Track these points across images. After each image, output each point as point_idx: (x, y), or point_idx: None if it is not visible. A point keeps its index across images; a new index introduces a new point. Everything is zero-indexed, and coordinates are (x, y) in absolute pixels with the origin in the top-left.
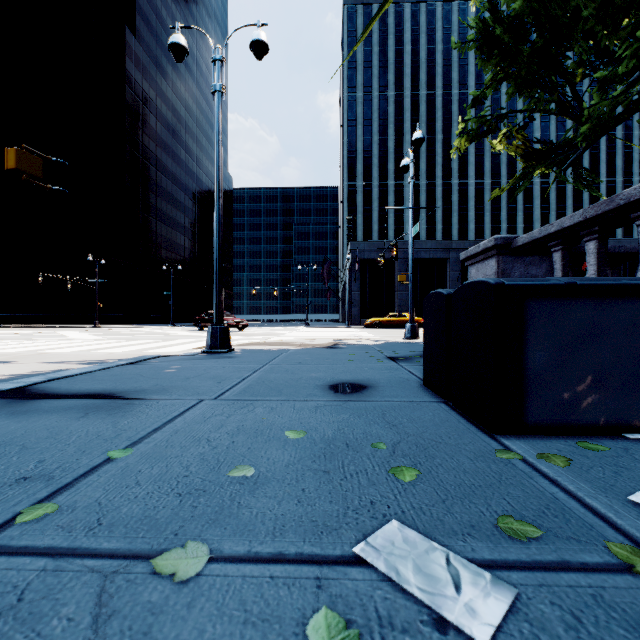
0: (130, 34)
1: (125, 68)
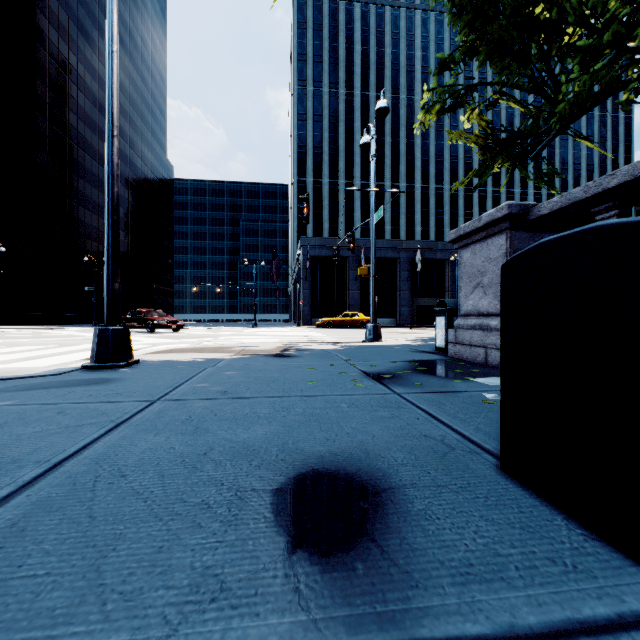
0: None
1: (36, 22)
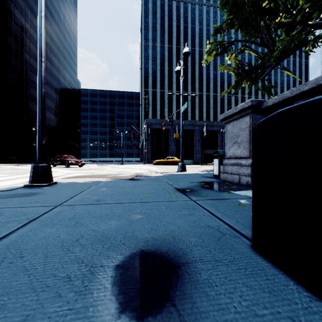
0: None
1: (7, 6)
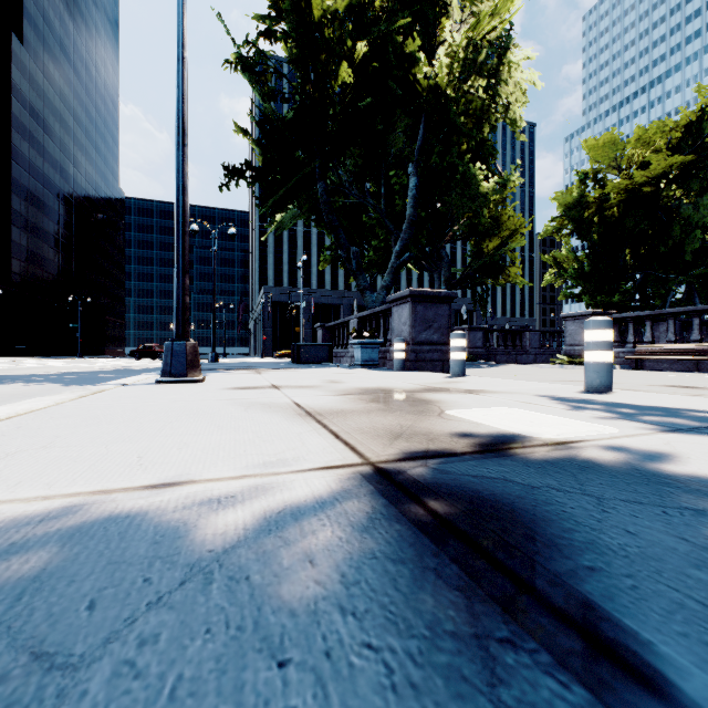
0: (17, 40)
1: (11, 78)
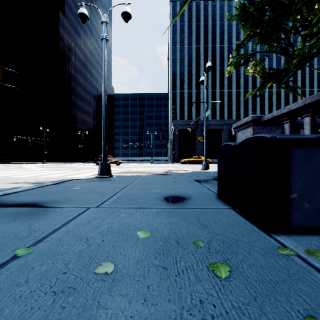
0: (62, 15)
1: (59, 32)
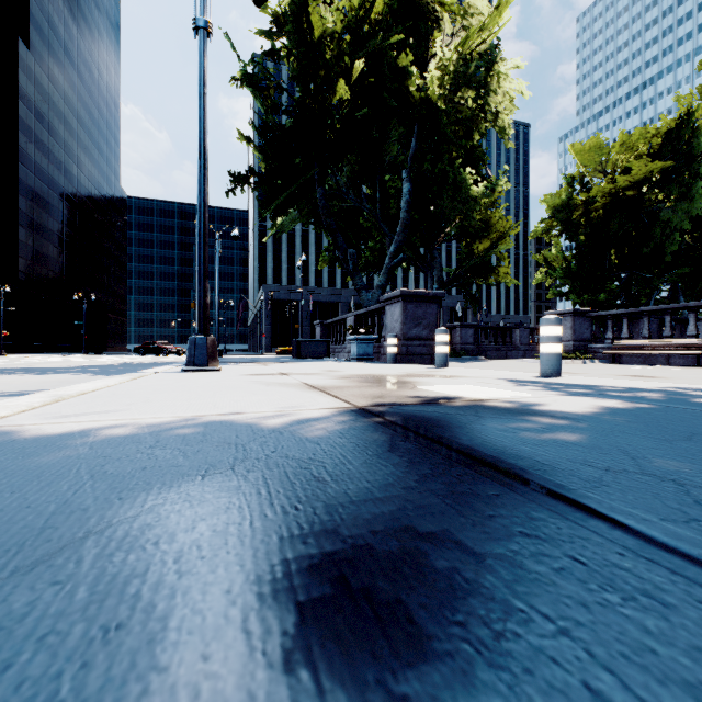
0: (23, 45)
1: (18, 82)
